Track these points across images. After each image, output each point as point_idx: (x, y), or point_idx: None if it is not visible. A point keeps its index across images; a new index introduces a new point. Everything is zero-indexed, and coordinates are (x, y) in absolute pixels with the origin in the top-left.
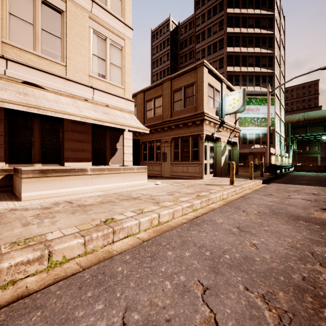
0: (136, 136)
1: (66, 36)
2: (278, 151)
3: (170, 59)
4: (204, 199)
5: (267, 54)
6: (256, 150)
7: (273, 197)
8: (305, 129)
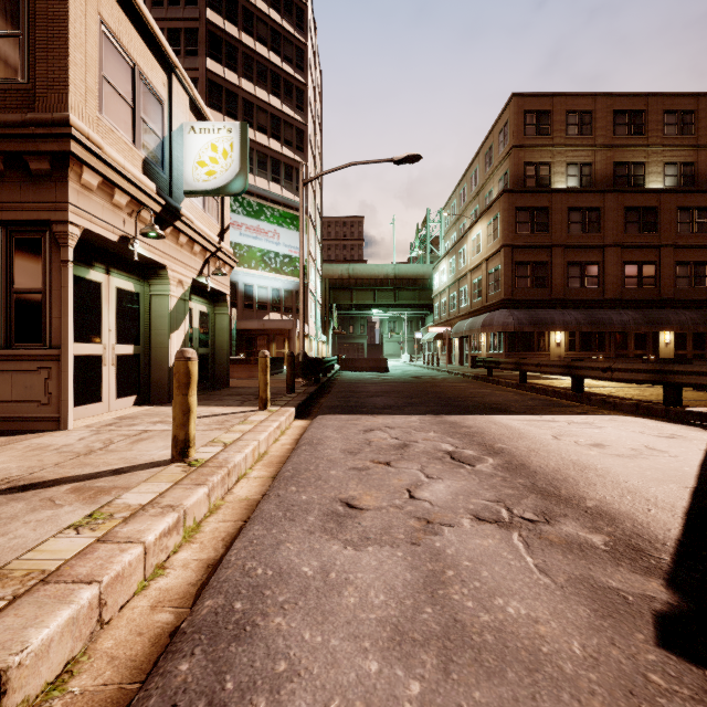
0: None
1: None
2: (313, 330)
3: None
4: None
5: (294, 121)
6: (274, 325)
7: (375, 544)
8: (351, 293)
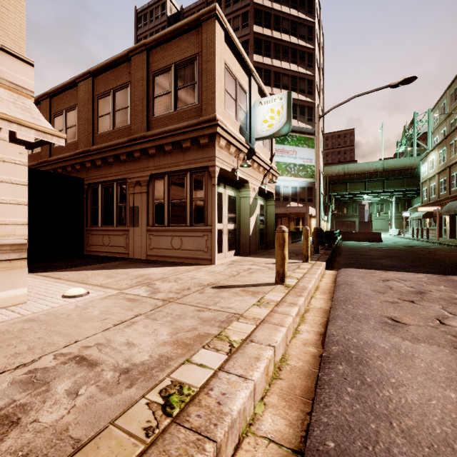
0: (77, 172)
1: None
2: None
3: None
4: None
5: (306, 75)
6: (294, 210)
7: (425, 342)
8: (345, 185)
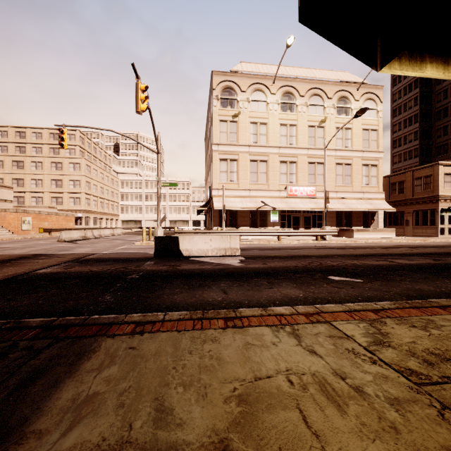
0: None
1: (352, 173)
2: None
3: (420, 103)
4: (422, 240)
5: None
6: None
7: None
8: None
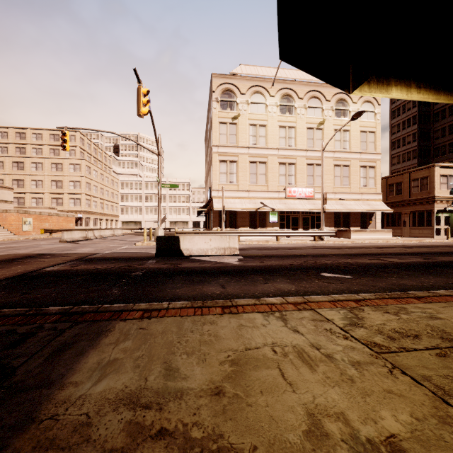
0: None
1: (350, 175)
2: None
3: (418, 105)
4: (417, 240)
5: None
6: None
7: None
8: None
